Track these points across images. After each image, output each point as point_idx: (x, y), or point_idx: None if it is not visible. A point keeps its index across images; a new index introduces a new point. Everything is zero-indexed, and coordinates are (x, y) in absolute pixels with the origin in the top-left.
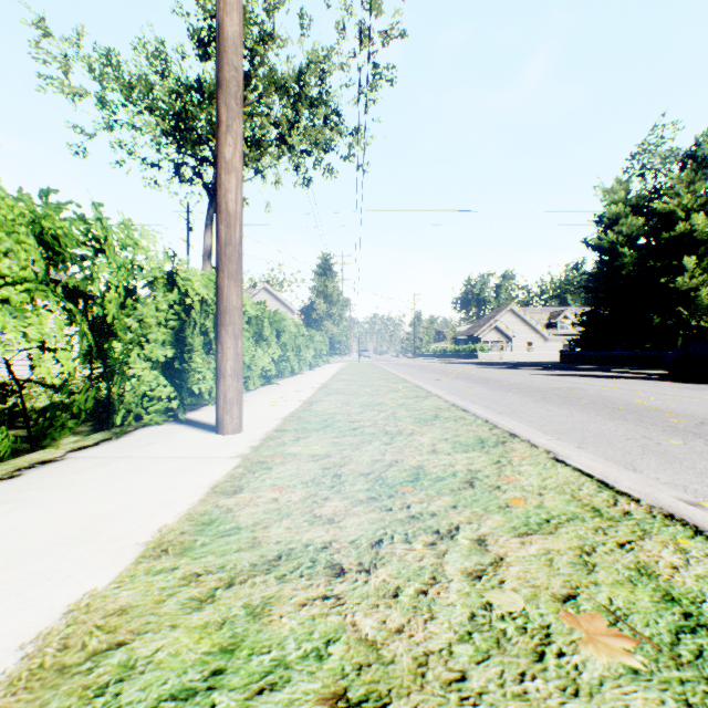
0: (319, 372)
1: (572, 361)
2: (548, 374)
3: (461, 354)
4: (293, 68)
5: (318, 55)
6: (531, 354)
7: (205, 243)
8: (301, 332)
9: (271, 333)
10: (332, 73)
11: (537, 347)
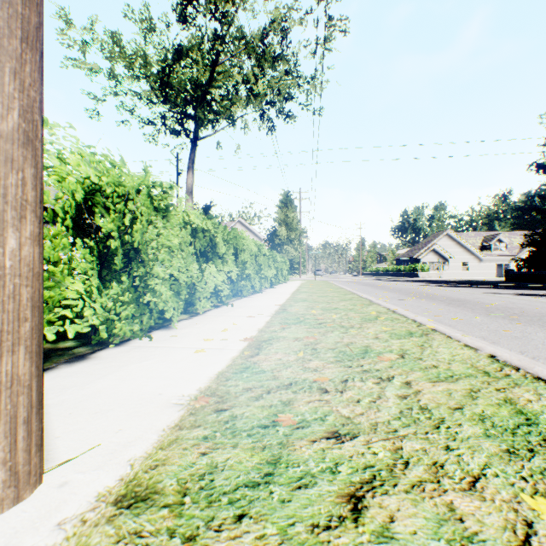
0: (279, 289)
1: (520, 279)
2: (515, 293)
3: (404, 273)
4: (258, 27)
5: (279, 12)
6: (466, 273)
7: (187, 182)
8: (262, 252)
9: (227, 251)
10: (292, 28)
11: (471, 267)
